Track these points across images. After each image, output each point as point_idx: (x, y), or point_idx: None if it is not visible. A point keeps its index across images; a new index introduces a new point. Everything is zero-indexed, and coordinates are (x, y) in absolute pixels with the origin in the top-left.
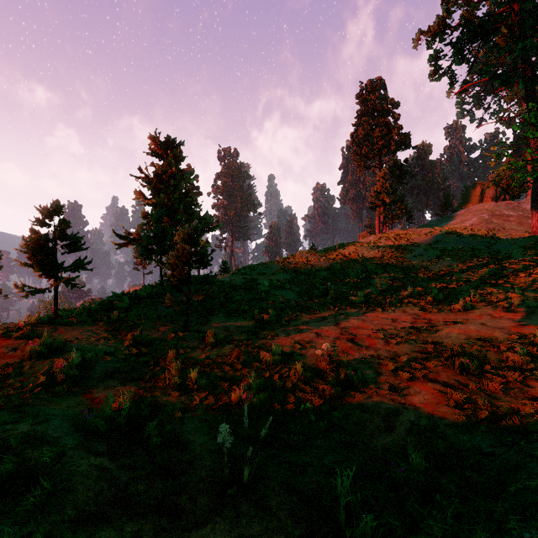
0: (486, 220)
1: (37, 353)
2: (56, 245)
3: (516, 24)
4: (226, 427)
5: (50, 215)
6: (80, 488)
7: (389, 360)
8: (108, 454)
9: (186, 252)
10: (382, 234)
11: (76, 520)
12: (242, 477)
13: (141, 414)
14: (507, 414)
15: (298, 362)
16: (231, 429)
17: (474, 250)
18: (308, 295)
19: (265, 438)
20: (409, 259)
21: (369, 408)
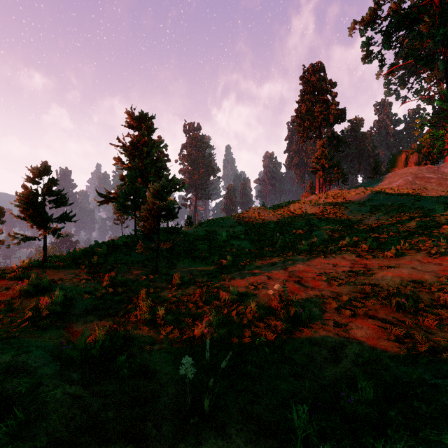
0: (410, 182)
1: (26, 292)
2: (45, 200)
3: (437, 14)
4: (189, 359)
5: (39, 174)
6: (53, 415)
7: (332, 299)
8: (82, 382)
9: (155, 206)
10: (322, 193)
11: (47, 447)
12: (203, 405)
13: (114, 345)
14: (446, 348)
15: (253, 301)
16: (193, 361)
17: (401, 207)
18: (260, 244)
19: (224, 368)
20: (346, 214)
21: (317, 341)
